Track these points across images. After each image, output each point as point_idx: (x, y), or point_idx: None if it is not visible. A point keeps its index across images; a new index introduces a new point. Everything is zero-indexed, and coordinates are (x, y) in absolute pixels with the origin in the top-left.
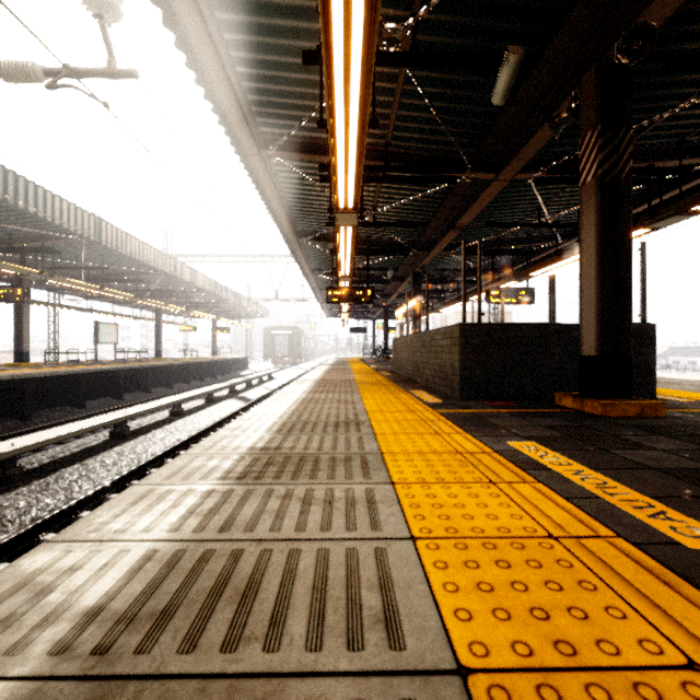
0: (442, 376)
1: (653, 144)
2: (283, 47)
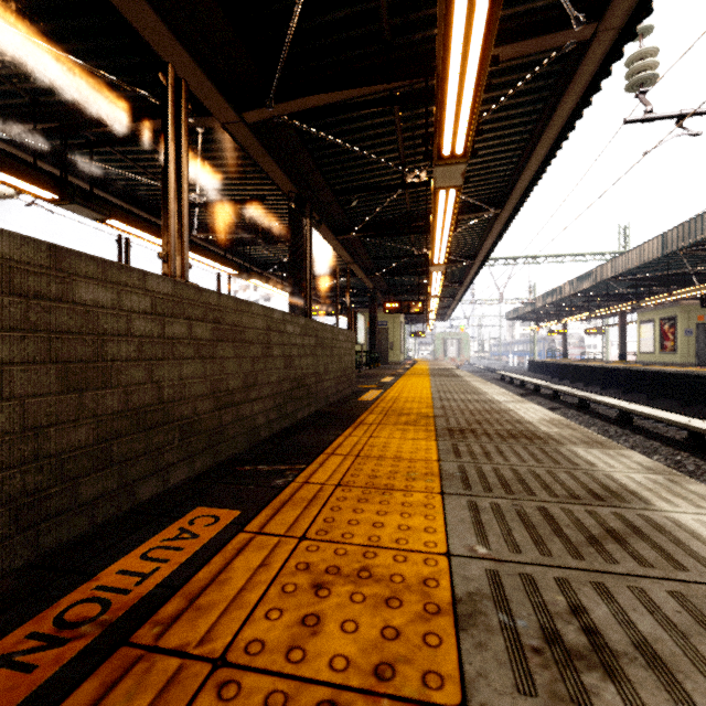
0: (346, 379)
1: (59, 99)
2: (494, 118)
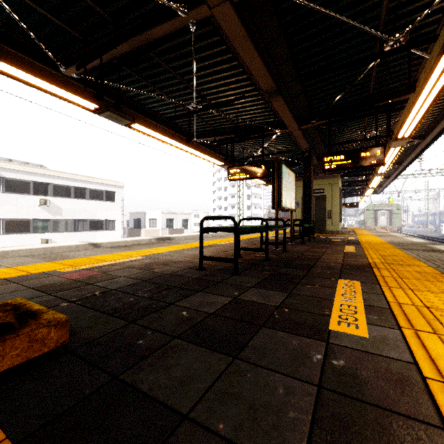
0: None
1: None
2: None
